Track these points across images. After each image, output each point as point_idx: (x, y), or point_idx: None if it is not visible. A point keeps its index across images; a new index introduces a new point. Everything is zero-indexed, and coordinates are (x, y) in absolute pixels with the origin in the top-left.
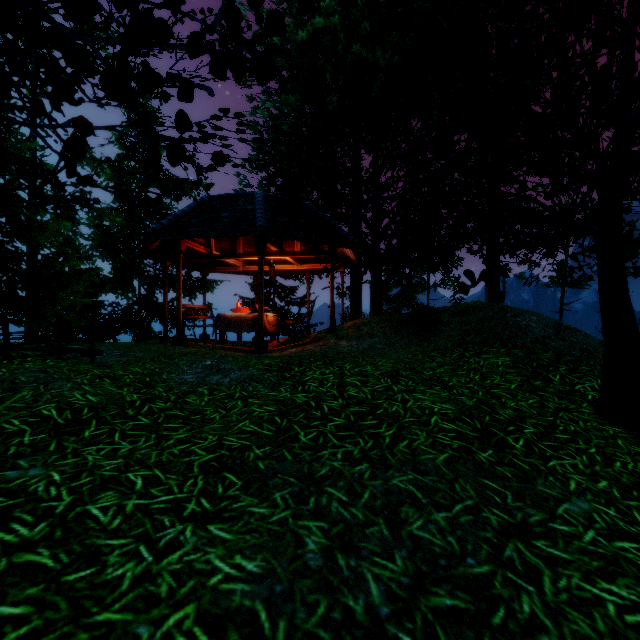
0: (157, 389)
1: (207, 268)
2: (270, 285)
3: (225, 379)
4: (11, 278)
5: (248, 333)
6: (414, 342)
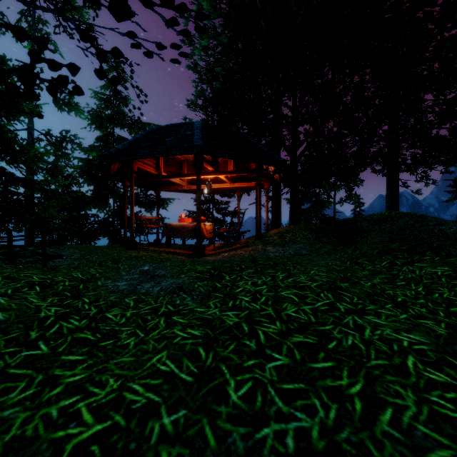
0: (83, 299)
1: (159, 187)
2: (209, 201)
3: (155, 288)
4: (6, 195)
5: (193, 238)
6: (338, 249)
